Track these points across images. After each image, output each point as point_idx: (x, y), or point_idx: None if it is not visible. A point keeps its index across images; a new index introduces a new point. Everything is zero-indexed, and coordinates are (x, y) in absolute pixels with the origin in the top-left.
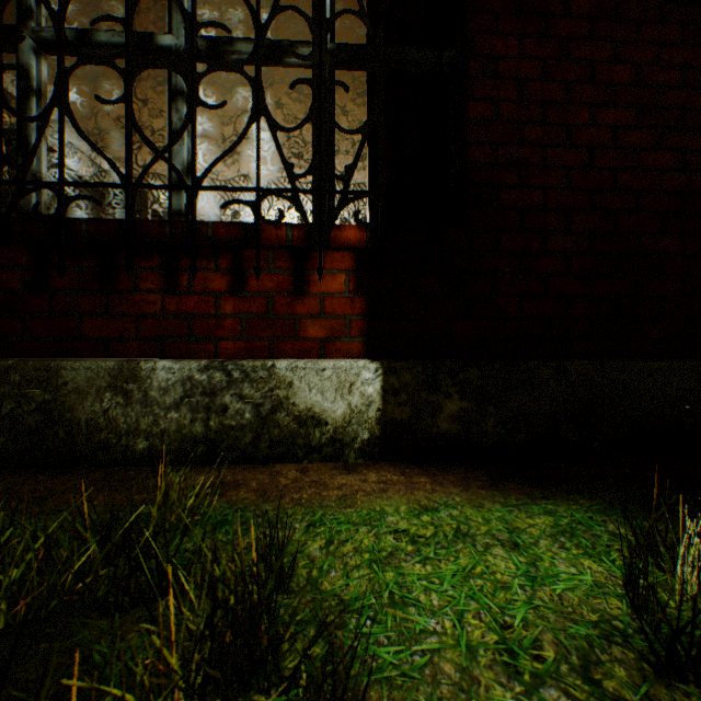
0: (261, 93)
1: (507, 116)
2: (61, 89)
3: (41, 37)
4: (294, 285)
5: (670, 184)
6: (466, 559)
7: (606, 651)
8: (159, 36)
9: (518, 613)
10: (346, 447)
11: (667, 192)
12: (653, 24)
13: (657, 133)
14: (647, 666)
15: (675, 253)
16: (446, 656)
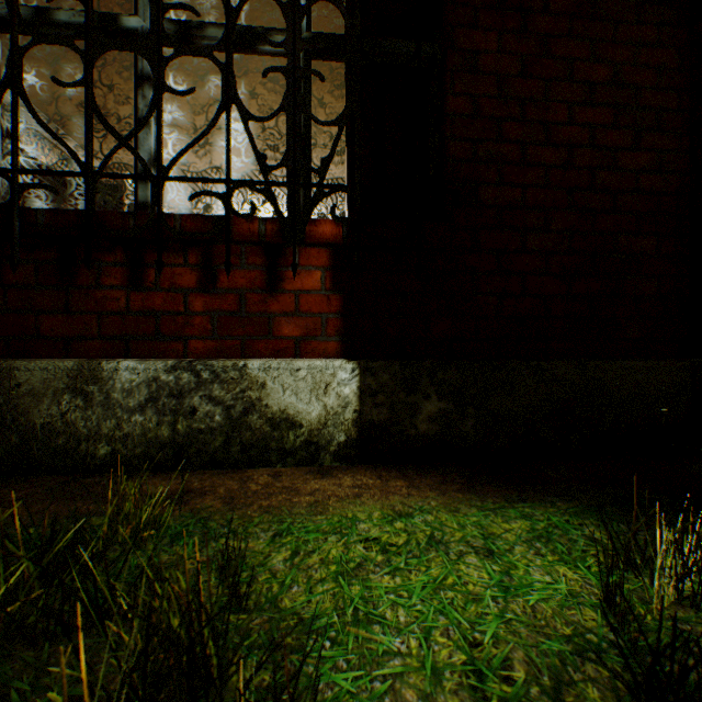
0: (232, 80)
1: (487, 112)
2: (14, 69)
3: None
4: (268, 282)
5: (647, 184)
6: (437, 569)
7: (579, 669)
8: (124, 18)
9: (489, 629)
10: (322, 450)
11: (644, 192)
12: (630, 24)
13: (634, 133)
14: (622, 685)
15: (651, 253)
16: (409, 681)
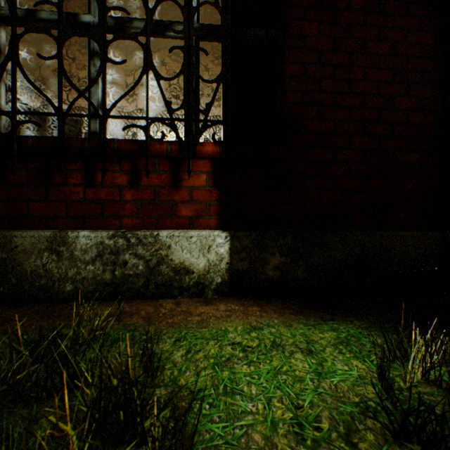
0: (149, 55)
1: (311, 73)
2: (14, 48)
3: (0, 14)
4: (172, 181)
5: (414, 119)
6: (277, 361)
7: (362, 422)
8: (82, 15)
9: (307, 398)
10: (206, 288)
11: (412, 124)
12: (403, 17)
13: (405, 86)
14: (388, 432)
15: (416, 163)
16: (257, 429)
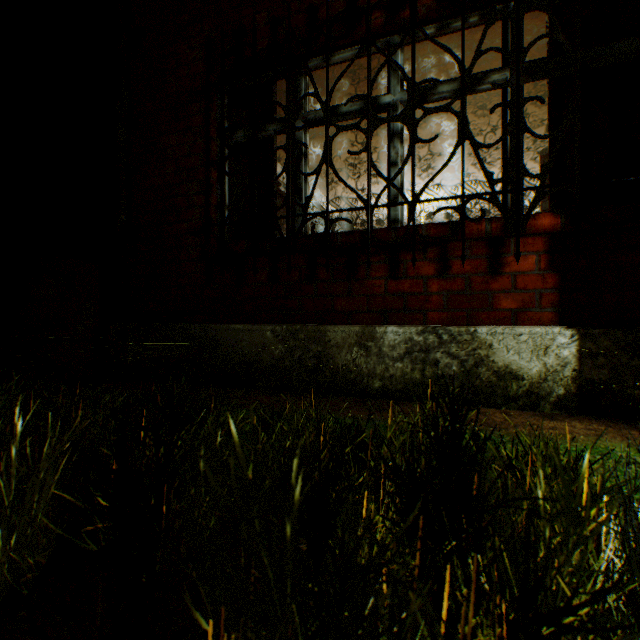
0: (464, 122)
1: None
2: (327, 151)
3: (307, 119)
4: (486, 267)
5: None
6: None
7: None
8: (380, 98)
9: None
10: (541, 399)
11: None
12: None
13: None
14: None
15: None
16: None
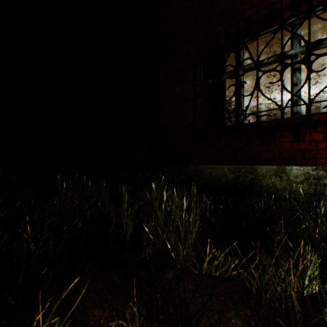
0: None
1: None
2: (257, 84)
3: (244, 69)
4: None
5: None
6: None
7: None
8: (286, 52)
9: None
10: None
11: None
12: None
13: None
14: None
15: None
16: None
